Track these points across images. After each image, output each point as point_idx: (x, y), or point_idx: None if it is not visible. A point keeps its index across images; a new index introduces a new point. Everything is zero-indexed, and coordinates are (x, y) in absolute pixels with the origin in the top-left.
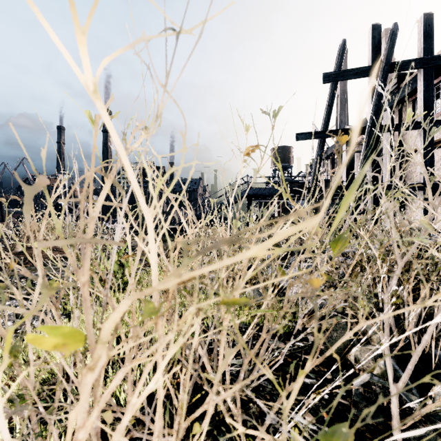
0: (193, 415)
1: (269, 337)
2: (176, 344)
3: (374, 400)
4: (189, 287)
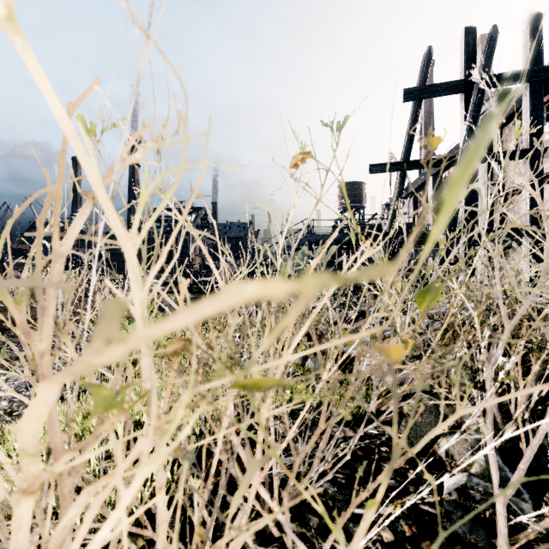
0: (217, 544)
1: (331, 426)
2: (154, 458)
3: (473, 509)
4: (205, 359)
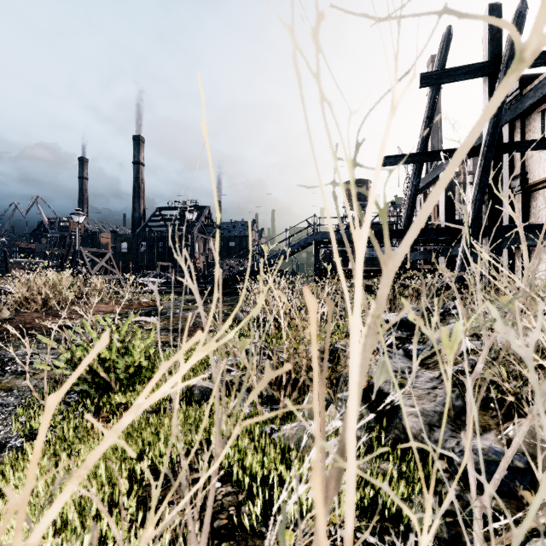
0: None
1: None
2: None
3: None
4: None
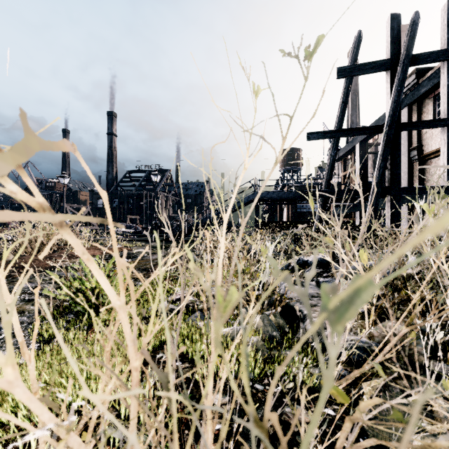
0: None
1: None
2: None
3: None
4: None
